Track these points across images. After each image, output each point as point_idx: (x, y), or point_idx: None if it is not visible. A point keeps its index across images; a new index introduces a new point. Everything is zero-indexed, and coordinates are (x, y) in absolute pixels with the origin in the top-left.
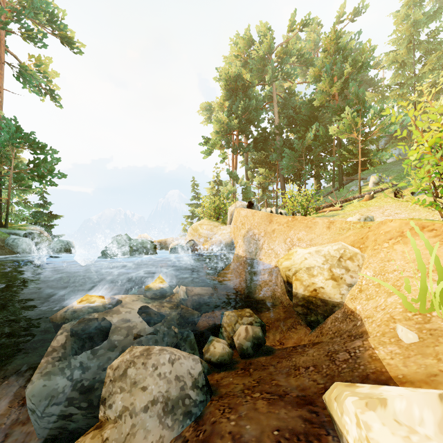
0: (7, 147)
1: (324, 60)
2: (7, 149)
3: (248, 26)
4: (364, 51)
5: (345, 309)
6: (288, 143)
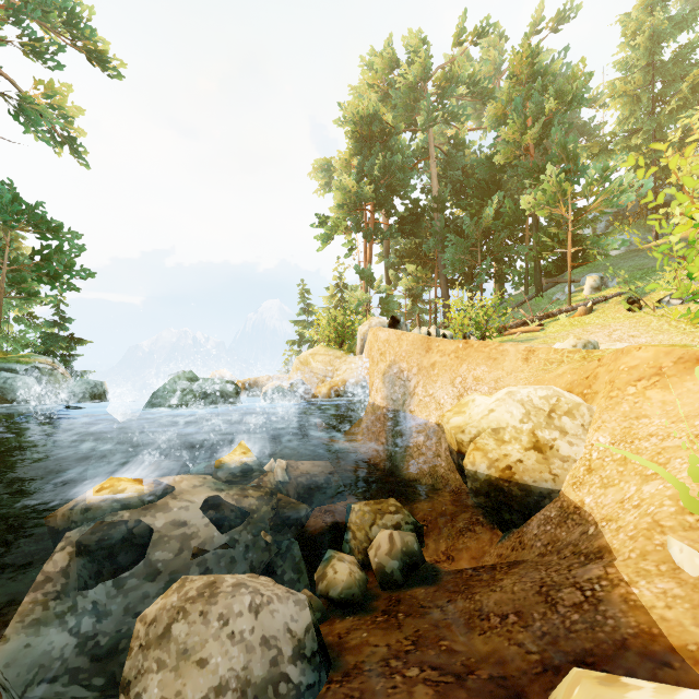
0: None
1: (512, 91)
2: None
3: (389, 37)
4: (576, 76)
5: (562, 501)
6: (453, 225)
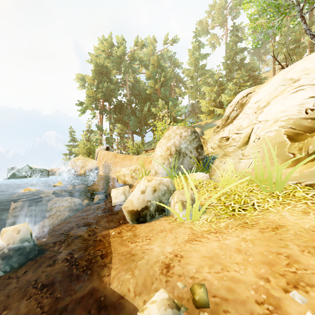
0: None
1: (152, 69)
2: None
3: (110, 33)
4: (169, 71)
5: (132, 185)
6: (135, 111)
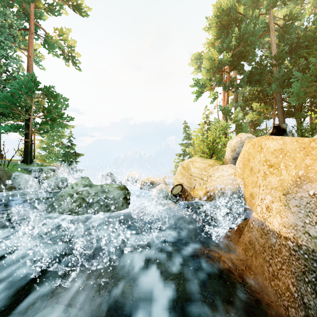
0: (34, 100)
1: None
2: (34, 101)
3: None
4: None
5: None
6: (288, 73)
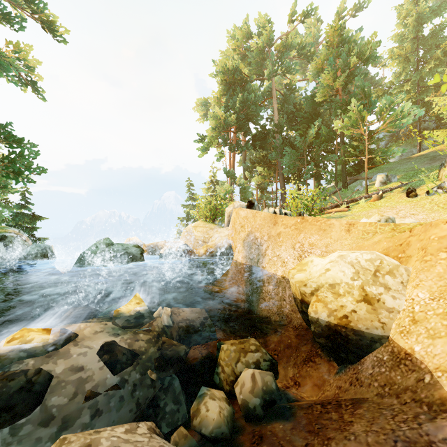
0: None
1: (328, 52)
2: None
3: (246, 18)
4: (370, 41)
5: (393, 347)
6: (288, 141)
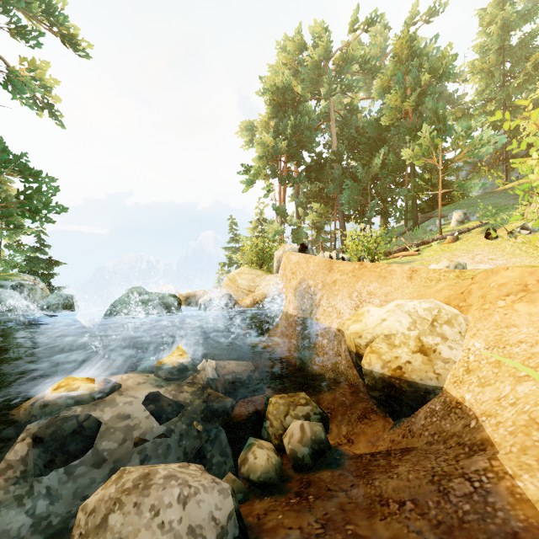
0: None
1: (395, 68)
2: None
3: (299, 26)
4: (445, 55)
5: (445, 397)
6: (349, 172)
